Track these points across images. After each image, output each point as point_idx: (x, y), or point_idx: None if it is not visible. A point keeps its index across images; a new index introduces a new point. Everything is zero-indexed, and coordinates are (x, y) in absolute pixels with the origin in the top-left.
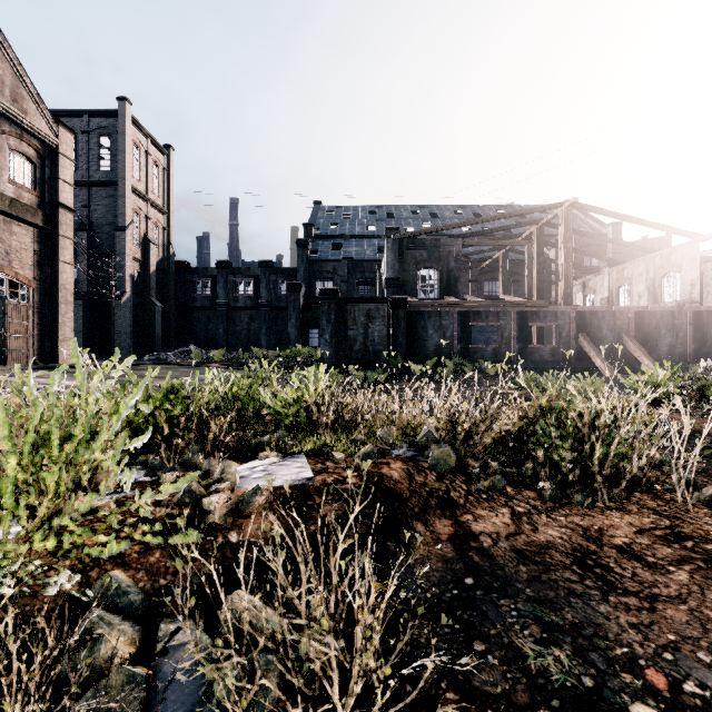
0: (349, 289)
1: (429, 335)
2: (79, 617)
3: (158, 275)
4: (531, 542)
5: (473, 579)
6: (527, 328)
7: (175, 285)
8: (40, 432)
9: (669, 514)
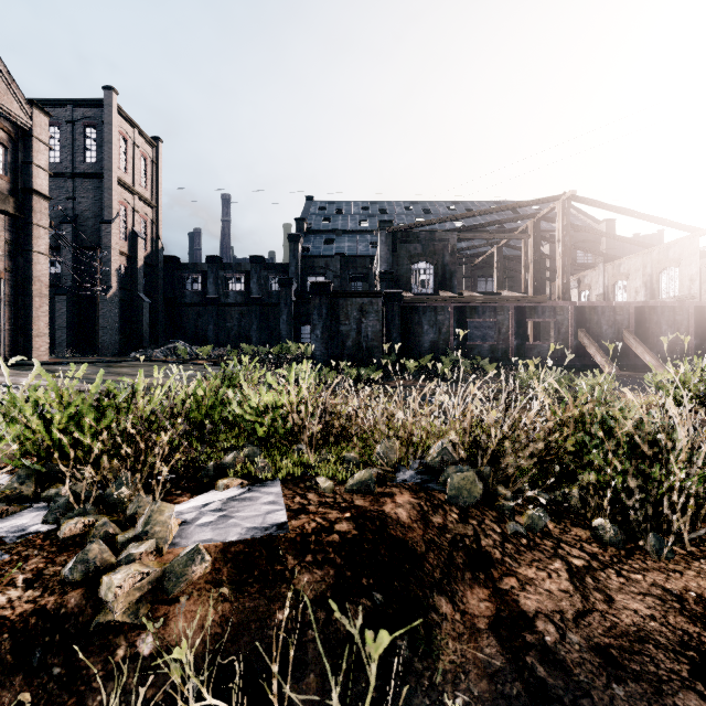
0: (342, 285)
1: (425, 331)
2: None
3: (146, 270)
4: (612, 628)
5: None
6: (525, 324)
7: (164, 280)
8: None
9: None
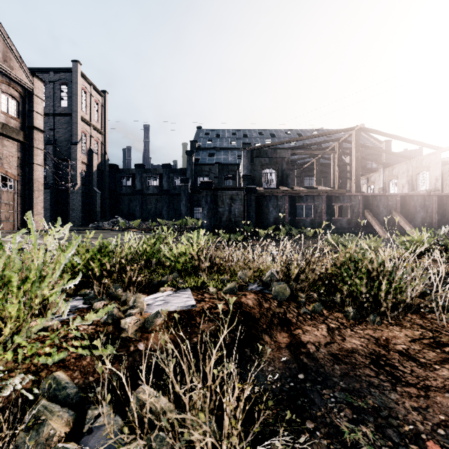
0: (219, 182)
1: (270, 211)
2: (31, 406)
3: (98, 173)
4: (341, 348)
5: (303, 374)
6: (332, 207)
7: (108, 179)
8: (5, 276)
9: (431, 328)
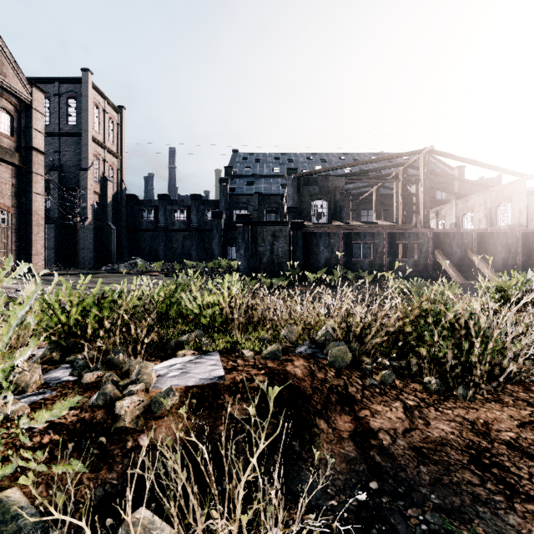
0: (259, 216)
1: (321, 250)
2: None
3: (113, 205)
4: (426, 438)
5: (377, 482)
6: (396, 245)
7: (126, 212)
8: None
9: None
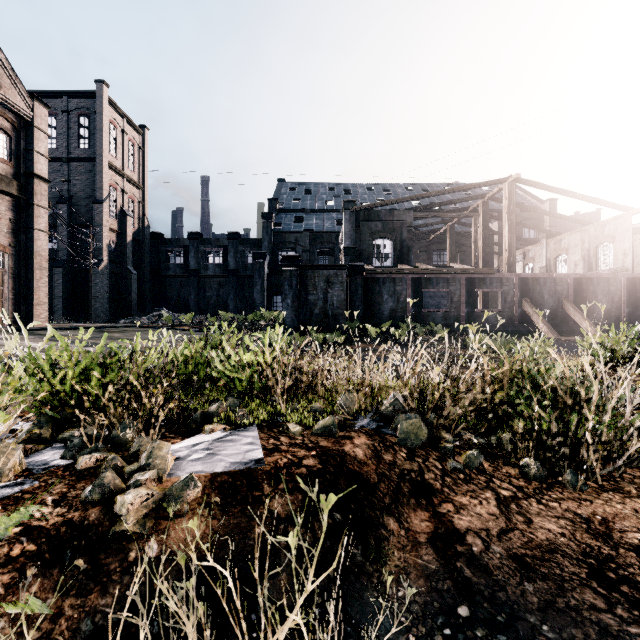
0: (310, 259)
1: (384, 300)
2: None
3: (134, 245)
4: (528, 542)
5: (468, 607)
6: (475, 294)
7: (149, 254)
8: None
9: None
